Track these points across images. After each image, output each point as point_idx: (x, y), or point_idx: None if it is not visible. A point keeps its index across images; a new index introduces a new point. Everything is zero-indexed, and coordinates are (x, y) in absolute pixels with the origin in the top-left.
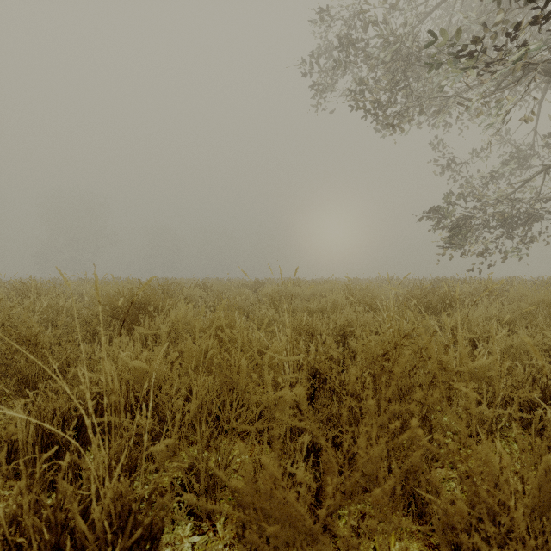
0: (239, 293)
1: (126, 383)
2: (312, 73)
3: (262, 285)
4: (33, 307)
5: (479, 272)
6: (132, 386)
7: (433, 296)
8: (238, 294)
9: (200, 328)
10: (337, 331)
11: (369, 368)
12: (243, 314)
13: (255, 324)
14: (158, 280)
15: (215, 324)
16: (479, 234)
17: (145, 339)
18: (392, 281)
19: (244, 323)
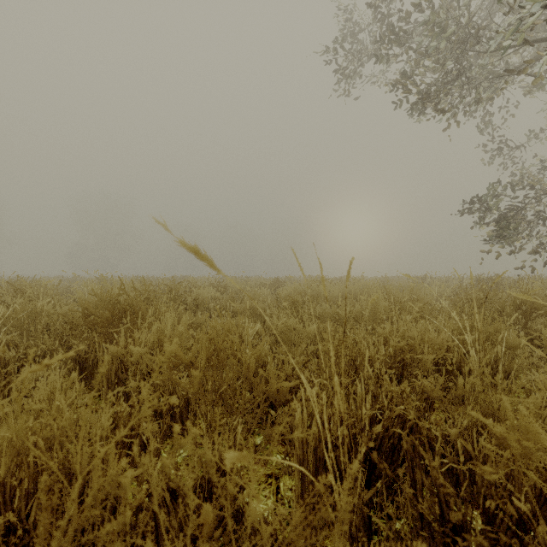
0: (255, 293)
1: (5, 492)
2: (336, 52)
3: (281, 284)
4: (6, 312)
5: (532, 269)
6: (6, 505)
7: (504, 300)
8: (253, 295)
9: (179, 359)
10: (391, 354)
11: (506, 471)
12: (259, 319)
13: (272, 333)
14: (176, 278)
15: (205, 351)
16: (532, 226)
17: (121, 361)
18: (425, 280)
19: (260, 332)
